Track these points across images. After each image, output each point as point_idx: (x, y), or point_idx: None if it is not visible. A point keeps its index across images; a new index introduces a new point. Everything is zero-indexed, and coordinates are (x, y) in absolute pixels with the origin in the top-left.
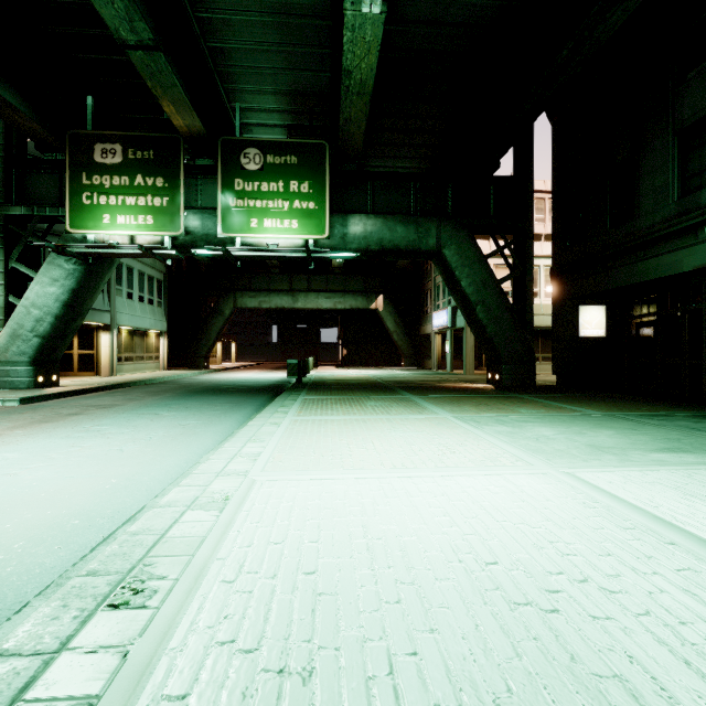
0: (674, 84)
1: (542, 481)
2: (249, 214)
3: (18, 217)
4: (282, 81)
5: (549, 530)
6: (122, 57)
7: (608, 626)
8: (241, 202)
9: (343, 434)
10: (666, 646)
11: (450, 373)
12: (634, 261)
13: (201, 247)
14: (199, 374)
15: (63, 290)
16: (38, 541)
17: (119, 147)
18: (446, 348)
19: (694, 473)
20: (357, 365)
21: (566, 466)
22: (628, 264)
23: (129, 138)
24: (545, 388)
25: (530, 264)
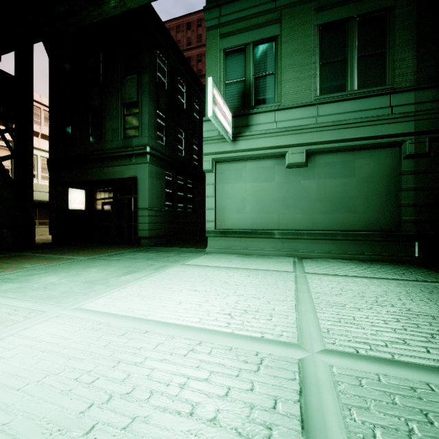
0: (122, 77)
1: (57, 324)
2: None
3: None
4: None
5: (73, 367)
6: None
7: (135, 427)
8: None
9: None
10: (168, 411)
11: None
12: (103, 167)
13: None
14: None
15: None
16: None
17: None
18: None
19: (142, 283)
20: None
21: (73, 303)
22: (99, 167)
23: None
24: (44, 245)
25: (30, 151)
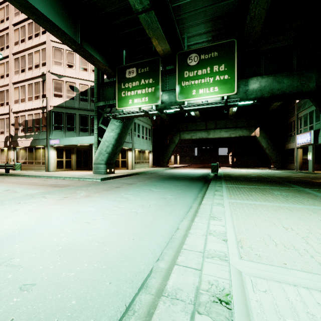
0: None
1: None
2: (191, 88)
3: (101, 107)
4: (209, 13)
5: None
6: (136, 28)
7: None
8: (187, 83)
9: (282, 220)
10: None
11: (313, 172)
12: None
13: (168, 109)
14: (165, 169)
15: (115, 134)
16: (83, 303)
17: (135, 69)
18: (308, 156)
19: None
20: (242, 167)
21: None
22: None
23: (138, 64)
24: None
25: None
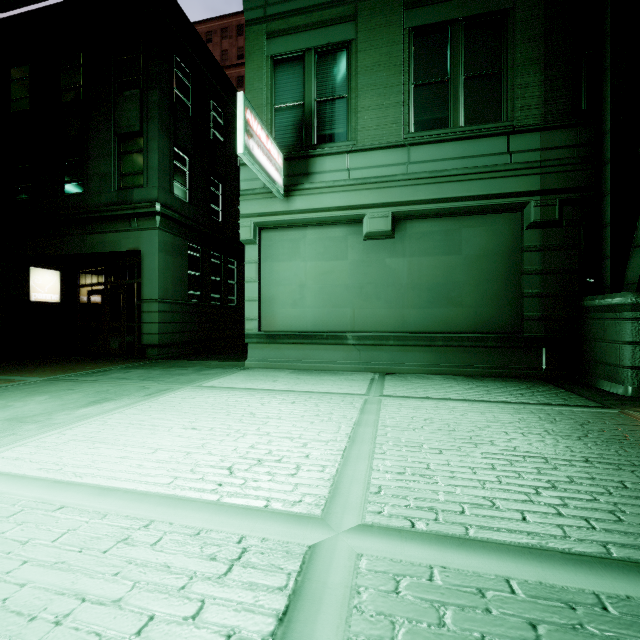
0: (115, 92)
1: None
2: None
3: None
4: None
5: None
6: None
7: None
8: None
9: None
10: None
11: None
12: (84, 233)
13: None
14: None
15: None
16: None
17: None
18: None
19: (109, 419)
20: None
21: None
22: (79, 234)
23: None
24: None
25: None
